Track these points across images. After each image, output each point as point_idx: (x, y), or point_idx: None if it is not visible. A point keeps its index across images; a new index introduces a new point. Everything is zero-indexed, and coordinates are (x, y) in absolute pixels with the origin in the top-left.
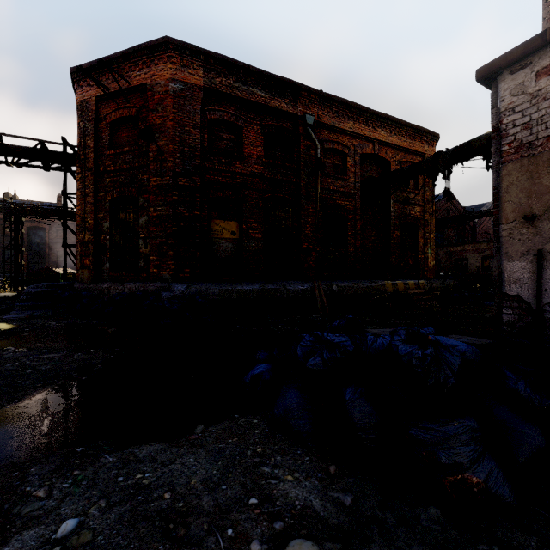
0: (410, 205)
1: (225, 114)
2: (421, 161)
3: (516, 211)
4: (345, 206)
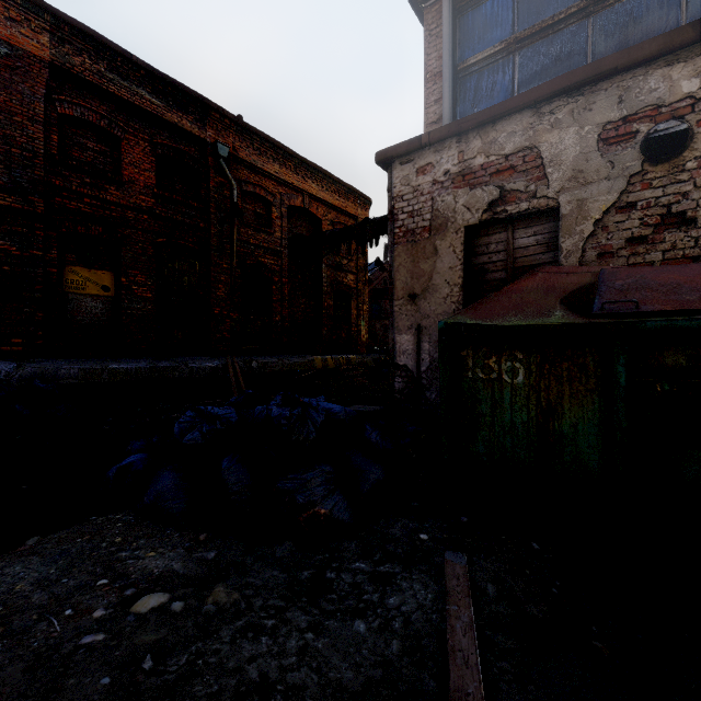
0: (343, 272)
1: (91, 113)
2: (351, 226)
3: (404, 290)
4: (269, 266)
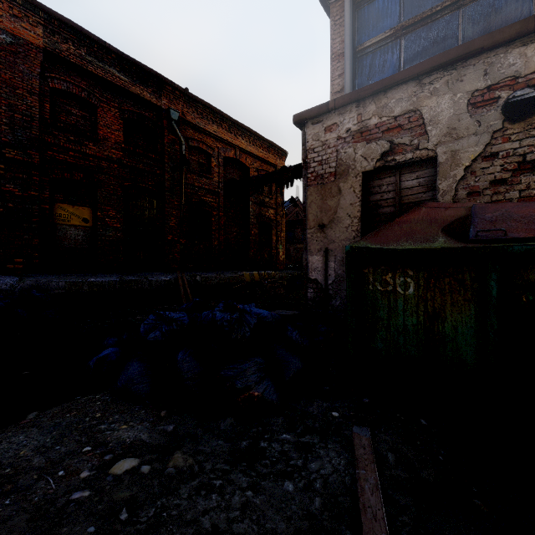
0: (265, 208)
1: (74, 87)
2: (272, 172)
3: (315, 221)
4: (209, 203)
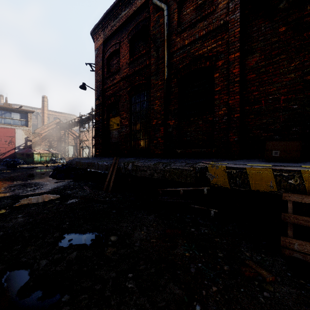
0: None
1: (111, 49)
2: None
3: None
4: (204, 54)
